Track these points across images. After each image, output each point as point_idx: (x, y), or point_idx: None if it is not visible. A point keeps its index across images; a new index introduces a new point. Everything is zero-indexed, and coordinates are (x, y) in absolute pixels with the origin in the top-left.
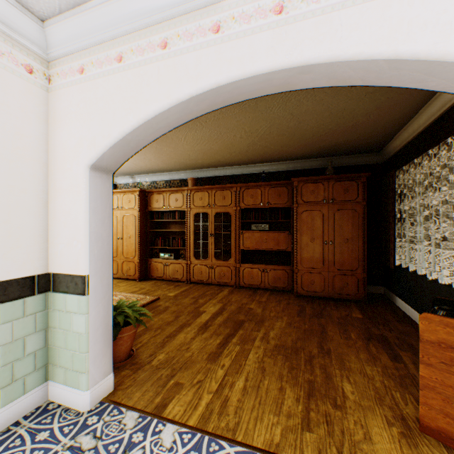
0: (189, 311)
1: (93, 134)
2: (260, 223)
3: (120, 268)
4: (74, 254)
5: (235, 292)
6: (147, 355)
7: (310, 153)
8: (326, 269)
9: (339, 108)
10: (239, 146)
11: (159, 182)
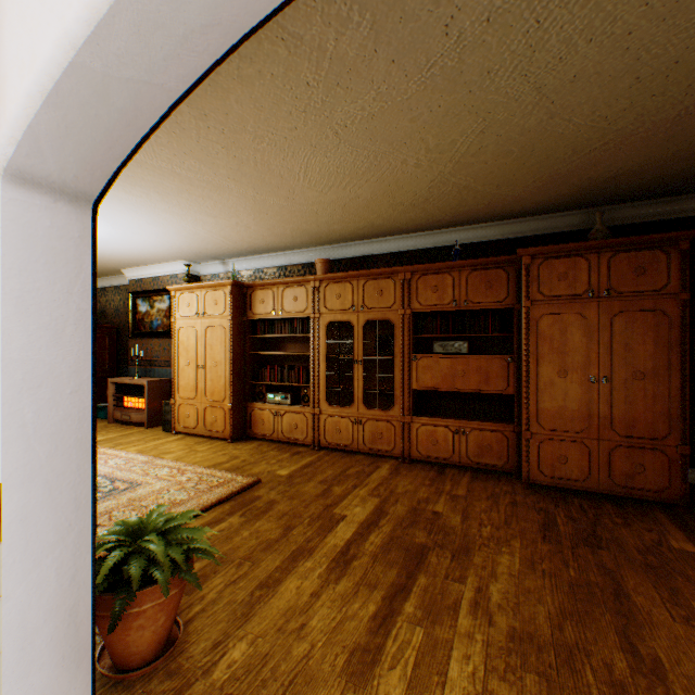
0: (312, 514)
1: (0, 68)
2: (450, 339)
3: (200, 418)
4: None
5: (402, 472)
6: (208, 643)
7: (554, 200)
8: (594, 435)
9: (664, 59)
10: (411, 188)
11: (267, 270)
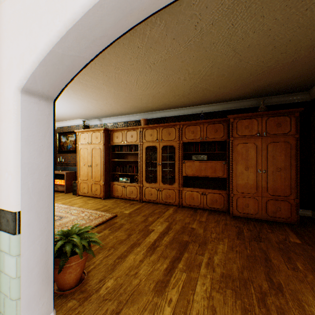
0: (139, 229)
1: (21, 50)
2: (199, 154)
3: (89, 189)
4: (6, 187)
5: (178, 211)
6: (97, 280)
7: (243, 94)
8: (260, 195)
9: (284, 39)
10: (182, 89)
11: (119, 123)
